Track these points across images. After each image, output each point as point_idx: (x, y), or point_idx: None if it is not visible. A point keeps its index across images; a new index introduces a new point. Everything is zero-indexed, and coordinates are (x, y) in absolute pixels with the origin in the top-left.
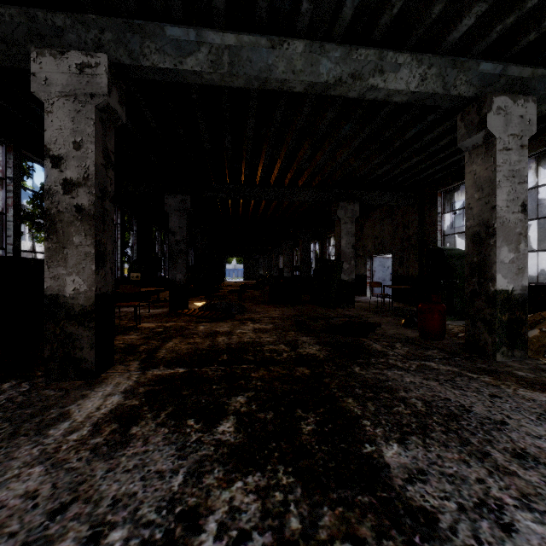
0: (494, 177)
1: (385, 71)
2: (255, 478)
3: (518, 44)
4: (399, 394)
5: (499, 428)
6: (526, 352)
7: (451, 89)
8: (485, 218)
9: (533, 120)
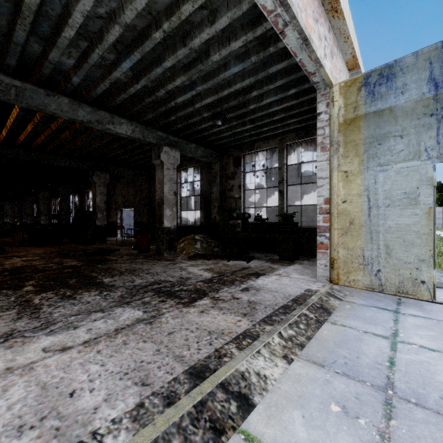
0: (164, 179)
1: (115, 123)
2: (50, 292)
3: (171, 128)
4: (117, 269)
5: (147, 270)
6: (176, 252)
7: (147, 138)
8: (161, 196)
9: (178, 159)
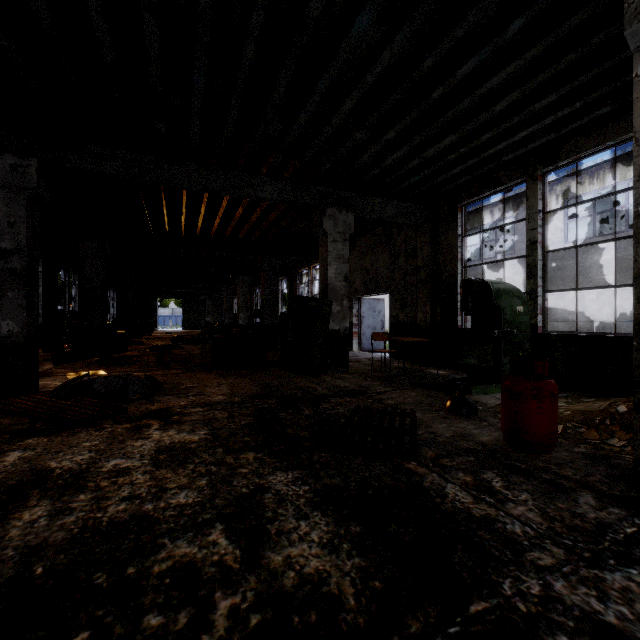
0: None
1: None
2: None
3: None
4: None
5: None
6: None
7: None
8: None
9: None
